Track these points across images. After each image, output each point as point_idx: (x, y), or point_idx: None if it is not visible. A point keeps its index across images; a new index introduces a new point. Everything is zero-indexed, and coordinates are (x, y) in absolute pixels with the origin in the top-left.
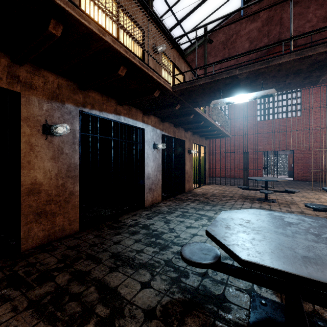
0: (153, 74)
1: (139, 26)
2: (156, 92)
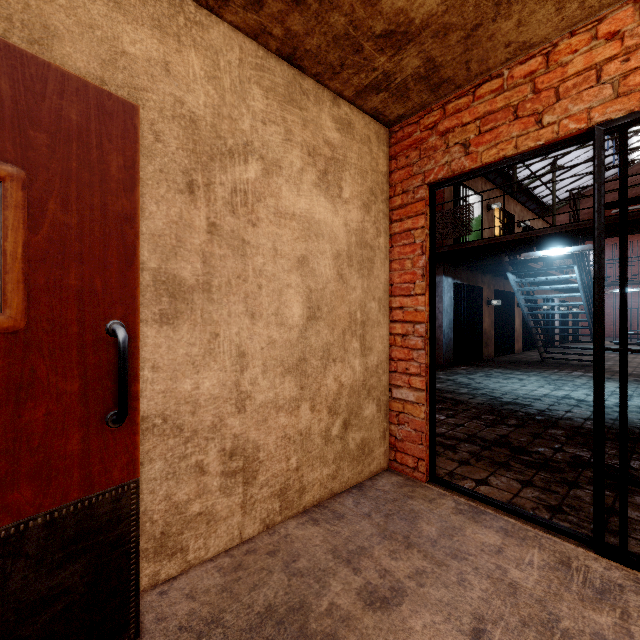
0: None
1: None
2: None
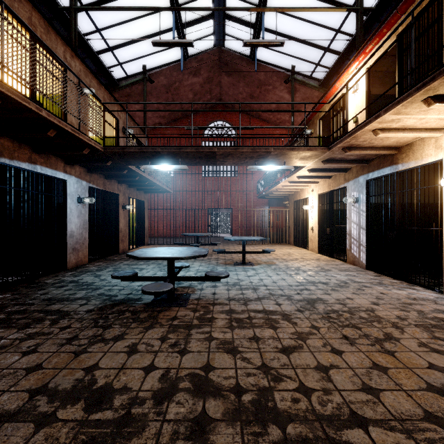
0: (84, 137)
1: (60, 63)
2: (86, 150)
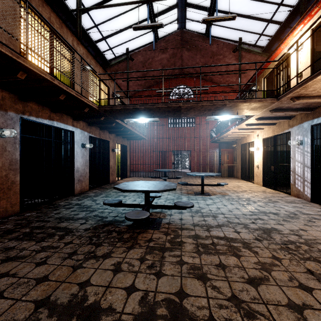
0: (84, 99)
1: (70, 48)
2: (86, 109)
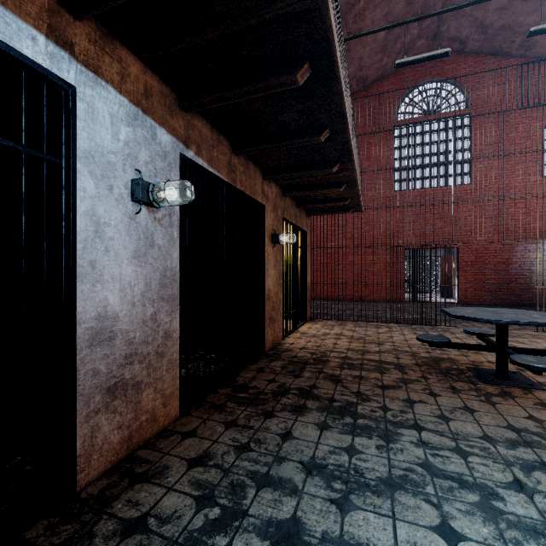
0: None
1: None
2: None
